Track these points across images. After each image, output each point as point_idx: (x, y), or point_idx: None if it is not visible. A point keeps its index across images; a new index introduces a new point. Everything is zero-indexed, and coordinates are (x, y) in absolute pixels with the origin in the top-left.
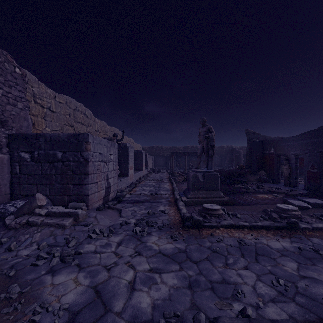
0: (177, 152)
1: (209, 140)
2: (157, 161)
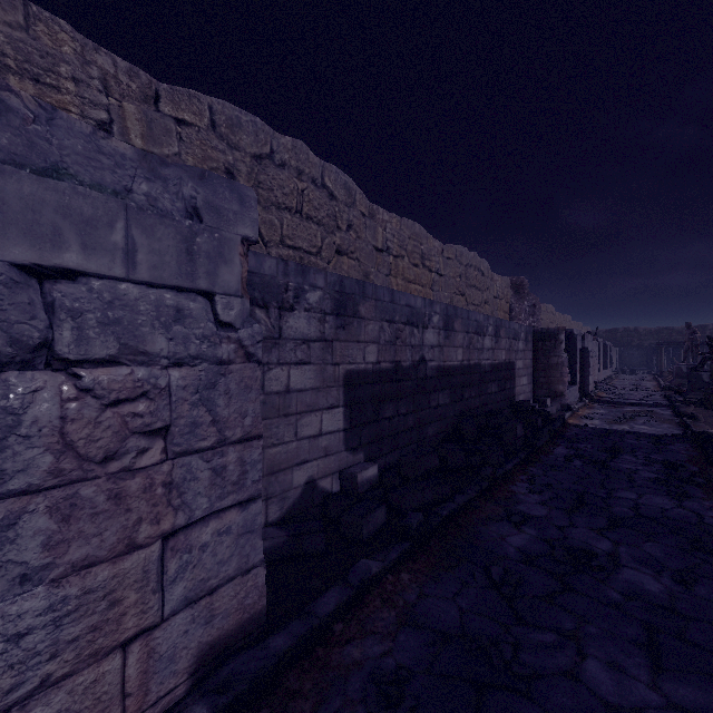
0: (671, 342)
1: (692, 340)
2: (626, 357)
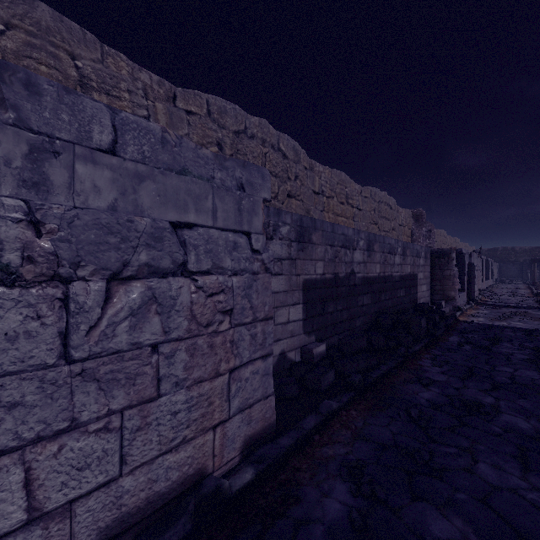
0: None
1: None
2: (505, 270)
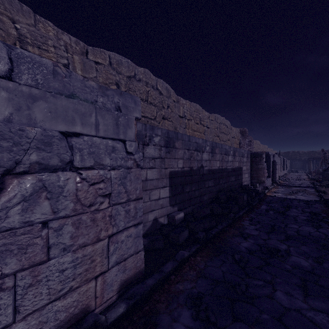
0: (314, 157)
1: (324, 157)
2: (293, 164)
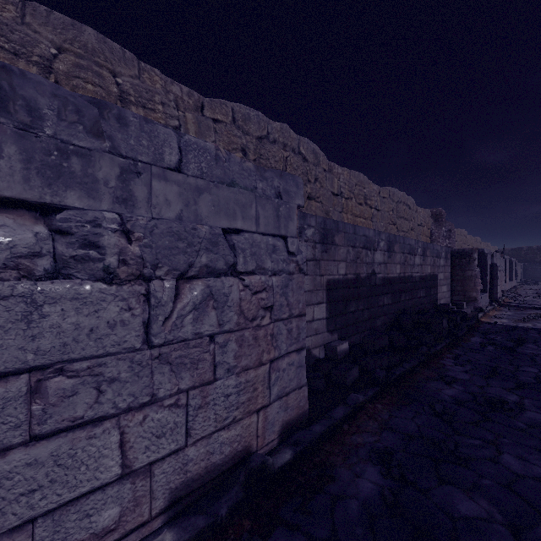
0: None
1: None
2: (530, 271)
